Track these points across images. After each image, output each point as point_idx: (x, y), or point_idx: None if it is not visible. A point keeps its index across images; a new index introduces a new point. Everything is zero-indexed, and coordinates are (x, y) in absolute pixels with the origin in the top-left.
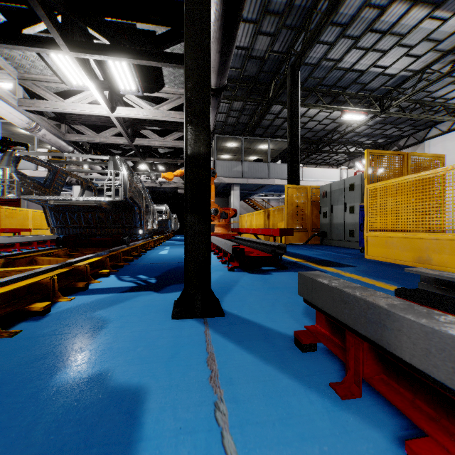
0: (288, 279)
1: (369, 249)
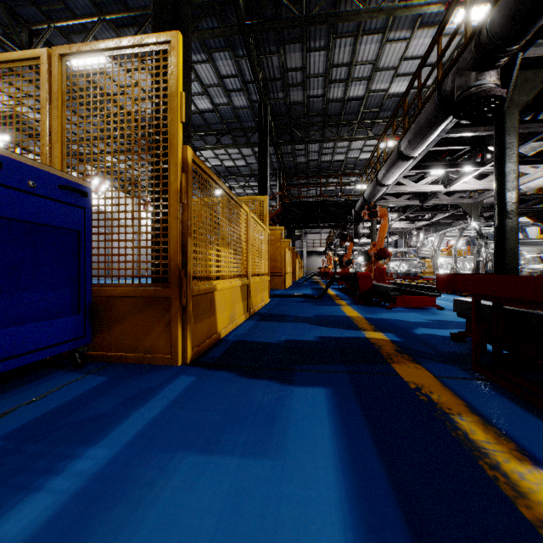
0: (448, 327)
1: (192, 333)
